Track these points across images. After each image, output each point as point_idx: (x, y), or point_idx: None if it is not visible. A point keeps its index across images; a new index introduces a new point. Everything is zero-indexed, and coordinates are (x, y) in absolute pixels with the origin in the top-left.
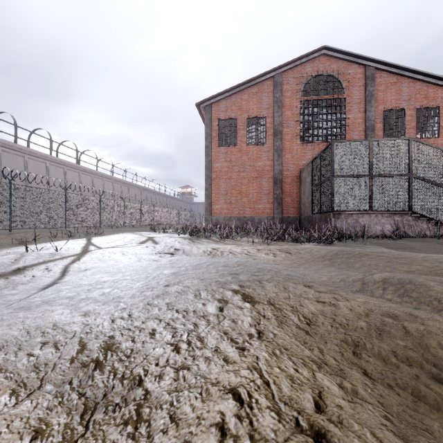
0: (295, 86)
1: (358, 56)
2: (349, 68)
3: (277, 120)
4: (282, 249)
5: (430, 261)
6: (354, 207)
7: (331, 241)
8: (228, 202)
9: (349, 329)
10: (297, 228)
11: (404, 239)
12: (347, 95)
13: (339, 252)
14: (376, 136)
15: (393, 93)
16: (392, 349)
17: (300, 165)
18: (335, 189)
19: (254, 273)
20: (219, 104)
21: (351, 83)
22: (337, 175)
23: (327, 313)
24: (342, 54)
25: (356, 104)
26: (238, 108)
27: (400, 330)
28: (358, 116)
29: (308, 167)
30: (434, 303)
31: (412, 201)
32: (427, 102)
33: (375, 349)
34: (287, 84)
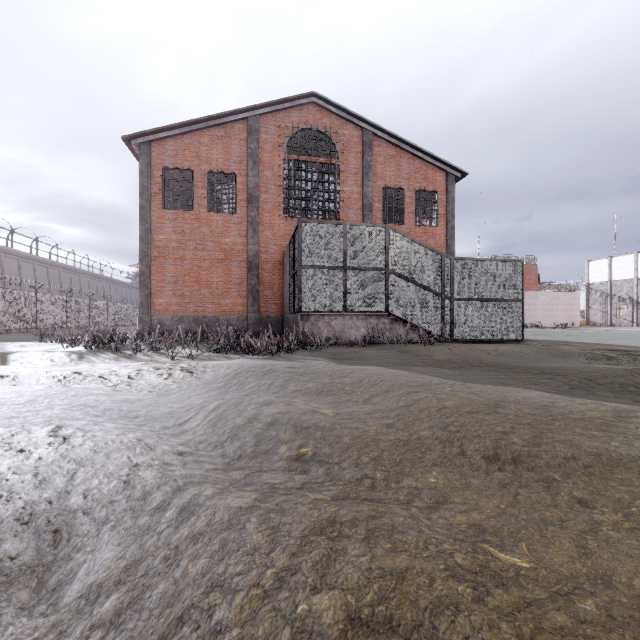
0: (277, 138)
1: (354, 115)
2: (345, 127)
3: (252, 181)
4: (187, 367)
5: (334, 376)
6: (325, 306)
7: (274, 353)
8: (179, 294)
9: (5, 486)
10: (279, 332)
11: (373, 347)
12: (342, 161)
13: (246, 370)
14: (375, 218)
15: (393, 167)
16: (24, 505)
17: (283, 246)
18: (303, 283)
19: (23, 412)
20: (163, 144)
21: (346, 147)
22: (305, 265)
23: (3, 467)
24: (336, 108)
25: (353, 175)
26: (195, 155)
27: (65, 478)
28: (354, 190)
29: (288, 251)
30: (225, 432)
31: (389, 300)
32: (426, 185)
33: (4, 508)
34: (267, 133)
